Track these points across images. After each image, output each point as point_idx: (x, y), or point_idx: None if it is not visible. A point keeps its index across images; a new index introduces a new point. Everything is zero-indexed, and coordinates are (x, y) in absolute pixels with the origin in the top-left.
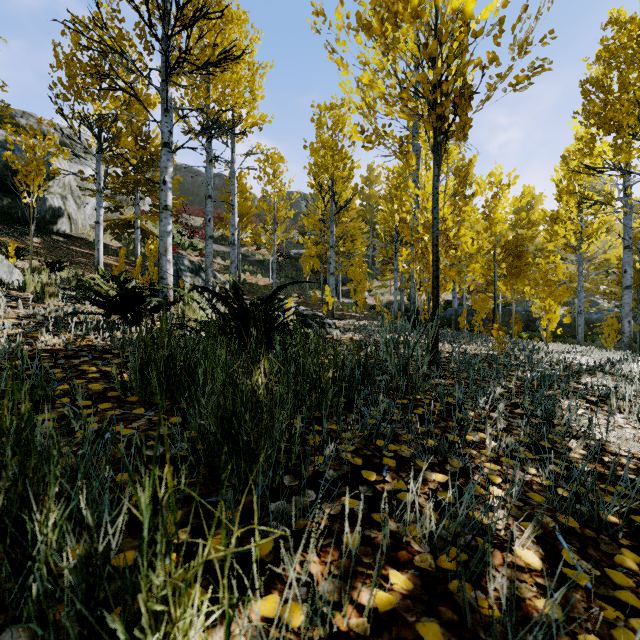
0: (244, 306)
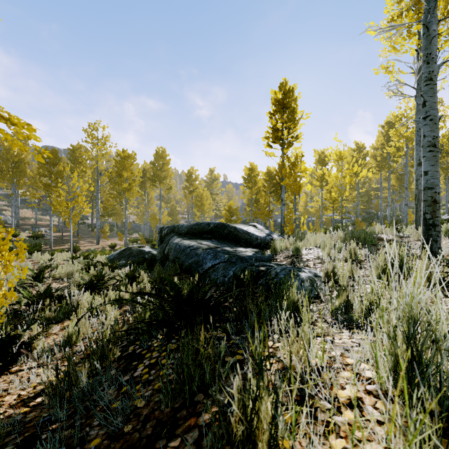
0: (34, 235)
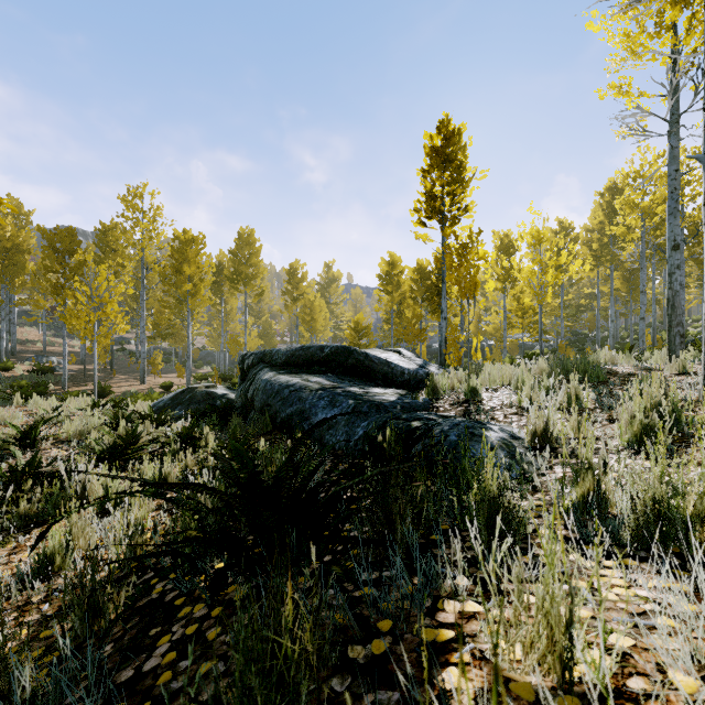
0: (38, 368)
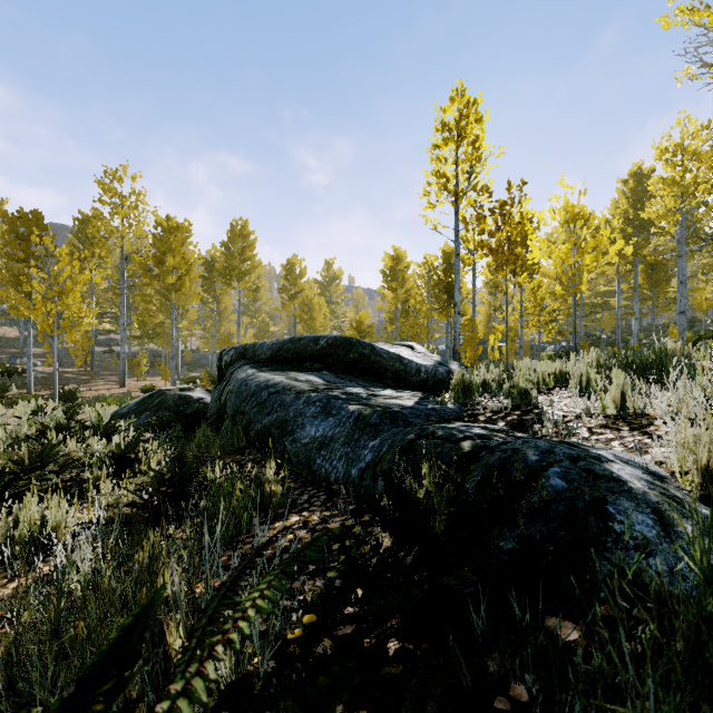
0: (3, 370)
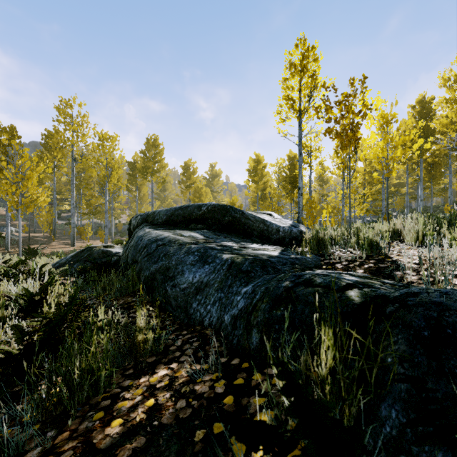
0: None
